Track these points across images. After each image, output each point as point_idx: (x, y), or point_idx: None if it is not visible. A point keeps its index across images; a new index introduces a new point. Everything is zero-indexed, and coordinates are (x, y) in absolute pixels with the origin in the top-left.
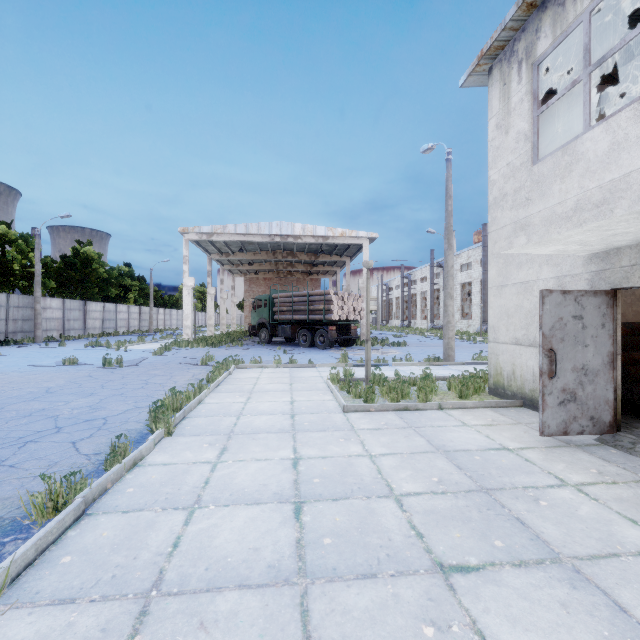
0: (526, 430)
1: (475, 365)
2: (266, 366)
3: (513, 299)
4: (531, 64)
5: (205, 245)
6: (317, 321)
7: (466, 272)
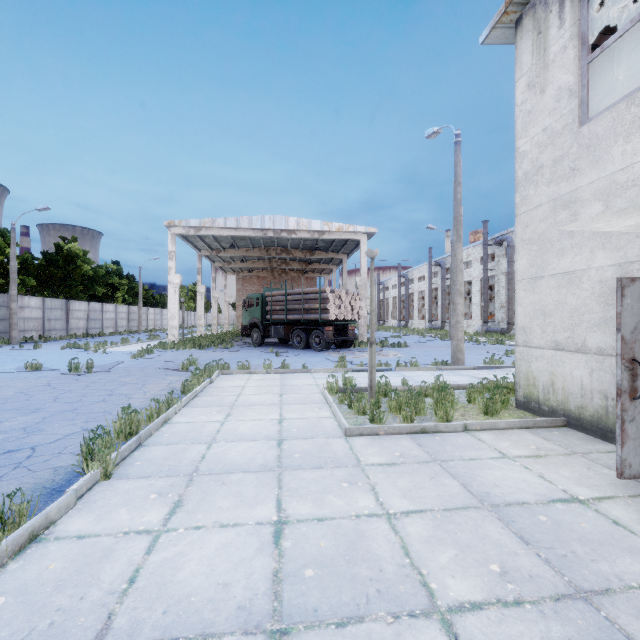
0: (588, 465)
1: (487, 370)
2: (254, 372)
3: (552, 294)
4: (578, 0)
5: (194, 240)
6: (312, 321)
7: (465, 271)
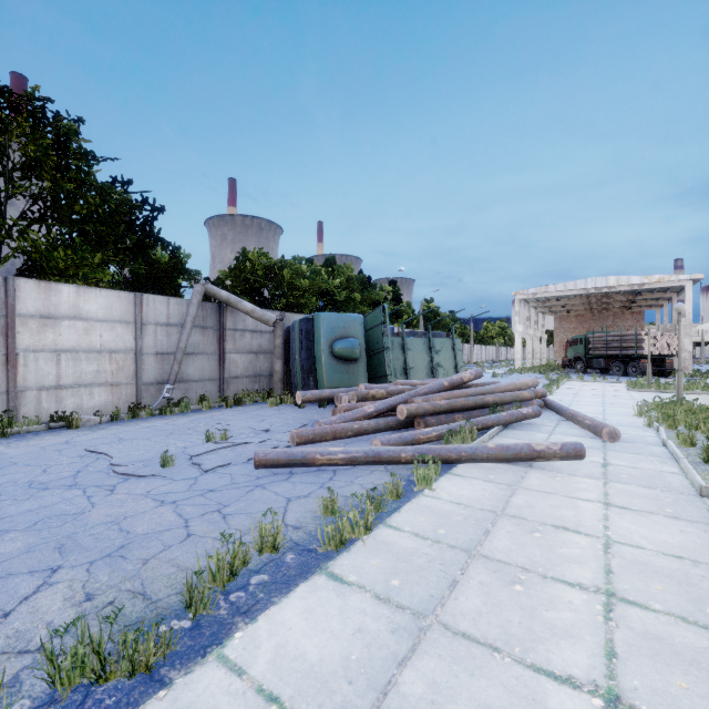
0: None
1: None
2: (586, 381)
3: None
4: None
5: (527, 299)
6: (630, 355)
7: None
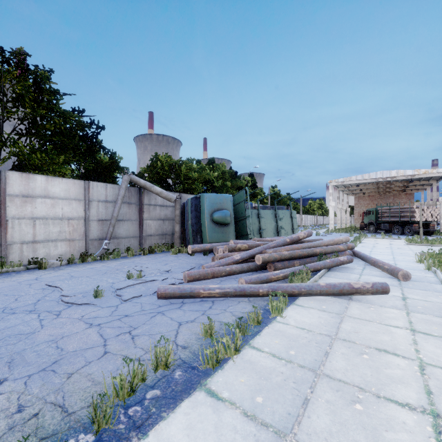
0: None
1: None
2: (377, 238)
3: None
4: None
5: (337, 185)
6: (405, 221)
7: None
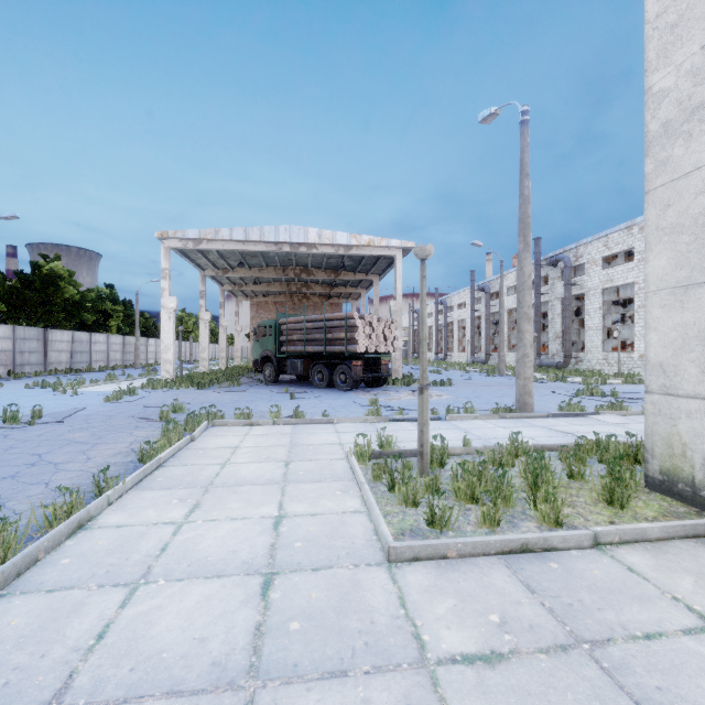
0: None
1: (565, 418)
2: (257, 422)
3: None
4: None
5: (195, 257)
6: (337, 354)
7: (513, 296)
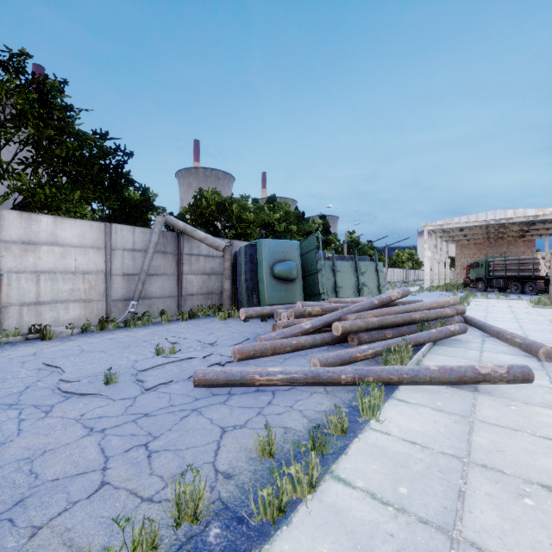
0: None
1: None
2: (490, 298)
3: None
4: None
5: (434, 230)
6: (526, 276)
7: None
